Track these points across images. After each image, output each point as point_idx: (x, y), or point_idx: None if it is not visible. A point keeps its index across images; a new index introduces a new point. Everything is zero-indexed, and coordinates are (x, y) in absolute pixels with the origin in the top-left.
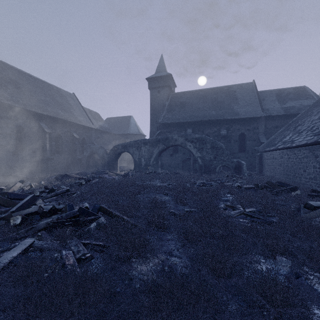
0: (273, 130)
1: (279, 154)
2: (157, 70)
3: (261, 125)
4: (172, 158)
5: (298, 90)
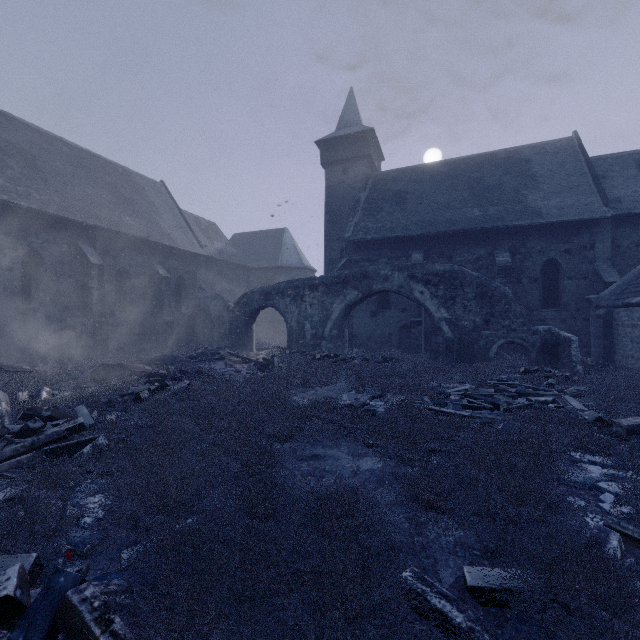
0: (634, 250)
1: None
2: (341, 122)
3: (602, 238)
4: (376, 320)
5: None
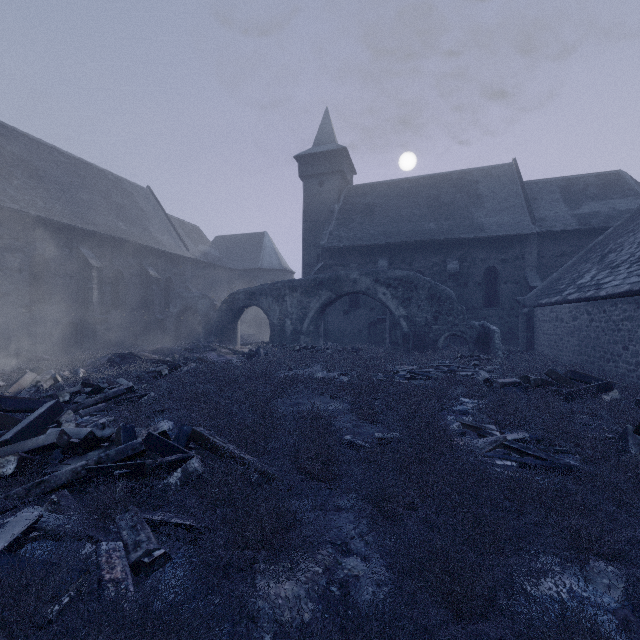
0: (555, 261)
1: (569, 311)
2: (318, 139)
3: (530, 251)
4: (348, 318)
5: (607, 179)
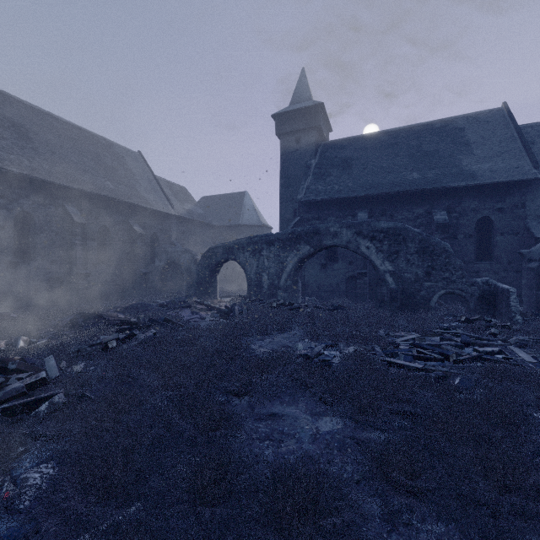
0: None
1: None
2: (294, 98)
3: (532, 198)
4: (326, 272)
5: None
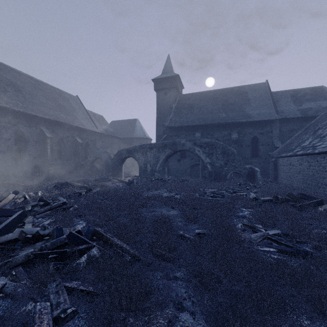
0: (288, 133)
1: (297, 160)
2: (164, 70)
3: (275, 128)
4: (180, 163)
5: (316, 90)
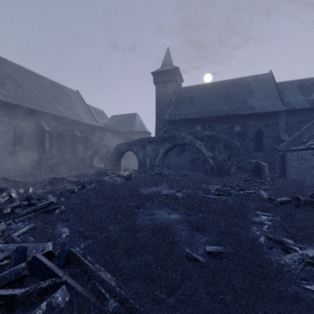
0: (295, 125)
1: (311, 154)
2: (163, 64)
3: (281, 120)
4: (179, 157)
5: None
